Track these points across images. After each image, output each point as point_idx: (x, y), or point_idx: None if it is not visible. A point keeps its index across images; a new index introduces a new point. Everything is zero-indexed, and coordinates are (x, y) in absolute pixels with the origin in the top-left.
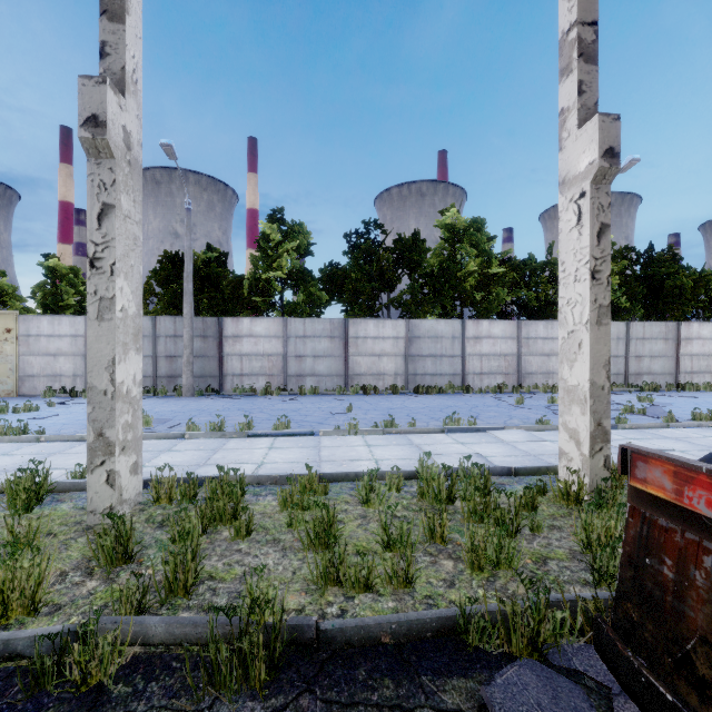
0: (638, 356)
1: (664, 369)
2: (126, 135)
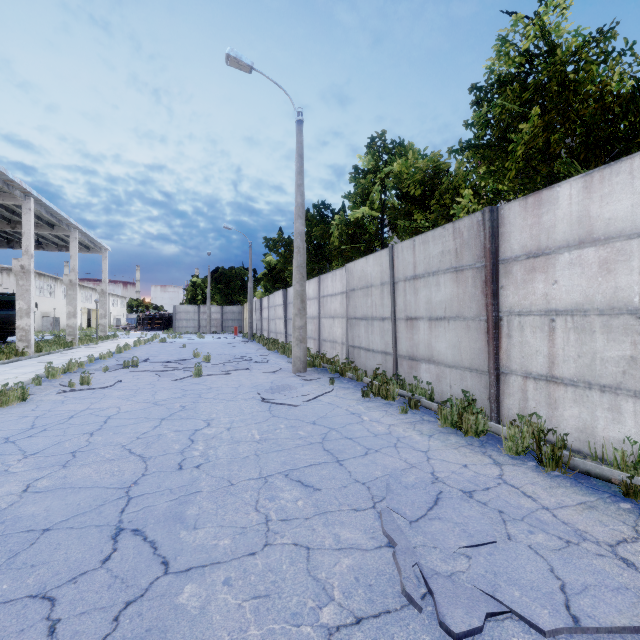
0: (409, 318)
1: (460, 355)
2: (70, 280)
